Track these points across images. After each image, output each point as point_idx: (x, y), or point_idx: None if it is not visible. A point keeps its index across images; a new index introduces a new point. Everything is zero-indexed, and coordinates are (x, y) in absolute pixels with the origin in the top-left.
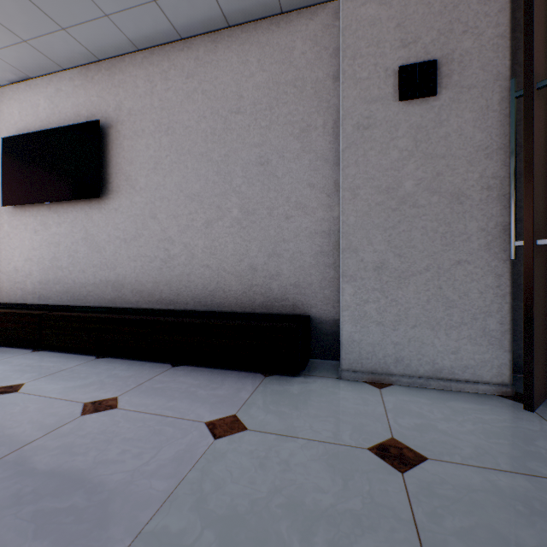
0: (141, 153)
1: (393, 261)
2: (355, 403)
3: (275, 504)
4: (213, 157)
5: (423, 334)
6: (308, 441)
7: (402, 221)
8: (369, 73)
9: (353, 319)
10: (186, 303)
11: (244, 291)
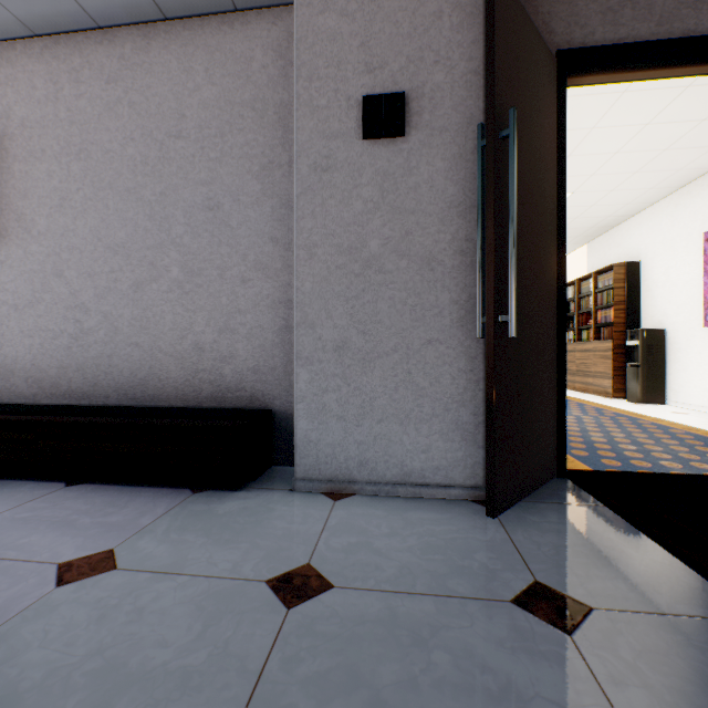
0: (40, 183)
1: (357, 340)
2: (290, 522)
3: (83, 672)
4: (144, 195)
5: (391, 430)
6: (193, 578)
7: (367, 290)
8: (329, 101)
9: (310, 413)
10: (107, 396)
11: (187, 379)
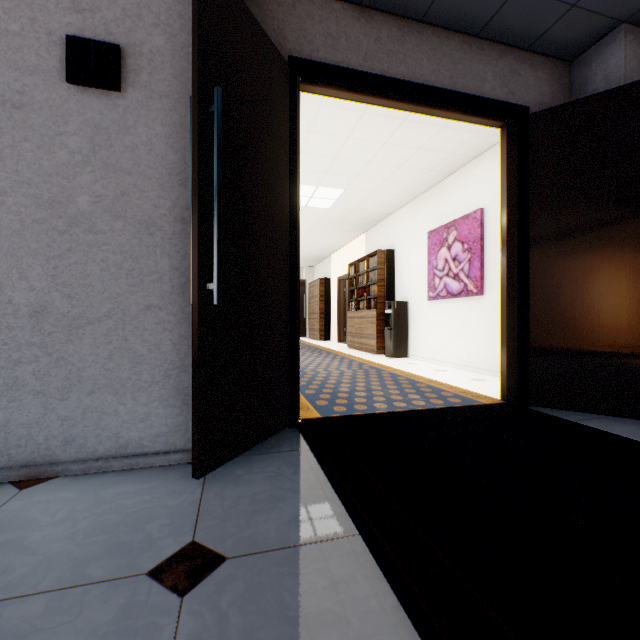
0: None
1: (61, 305)
2: None
3: None
4: None
5: (104, 401)
6: None
7: (74, 250)
8: (23, 29)
9: None
10: None
11: None
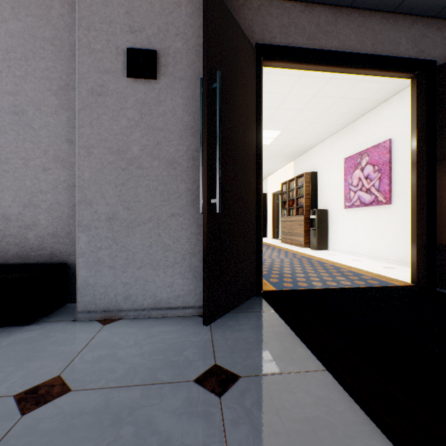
0: None
1: (123, 213)
2: (60, 345)
3: None
4: None
5: (147, 274)
6: None
7: (130, 180)
8: (103, 47)
9: (88, 265)
10: None
11: None
